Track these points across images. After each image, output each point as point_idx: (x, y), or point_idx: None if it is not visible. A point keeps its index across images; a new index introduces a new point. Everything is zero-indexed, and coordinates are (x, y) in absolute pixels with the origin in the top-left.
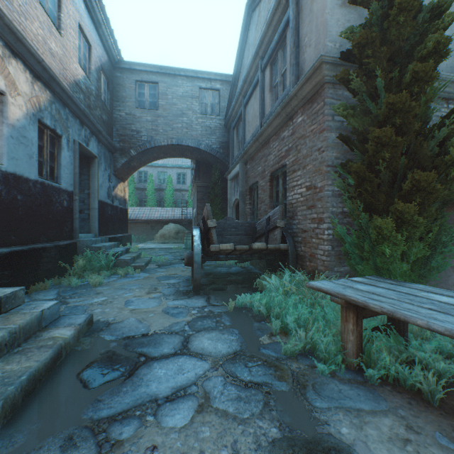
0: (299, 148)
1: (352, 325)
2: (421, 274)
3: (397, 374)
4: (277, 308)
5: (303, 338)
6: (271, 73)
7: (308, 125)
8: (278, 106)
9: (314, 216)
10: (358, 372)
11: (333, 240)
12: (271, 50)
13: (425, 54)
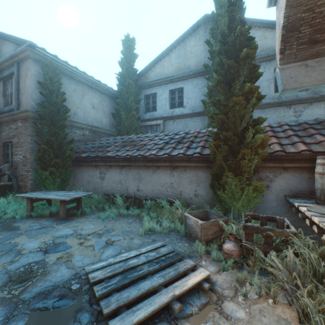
0: (20, 137)
1: (30, 204)
2: (63, 187)
3: (42, 213)
4: (3, 208)
5: (14, 213)
6: (4, 86)
7: (24, 130)
8: (8, 110)
9: (27, 169)
10: (31, 216)
11: (34, 179)
12: (4, 76)
13: (59, 126)
